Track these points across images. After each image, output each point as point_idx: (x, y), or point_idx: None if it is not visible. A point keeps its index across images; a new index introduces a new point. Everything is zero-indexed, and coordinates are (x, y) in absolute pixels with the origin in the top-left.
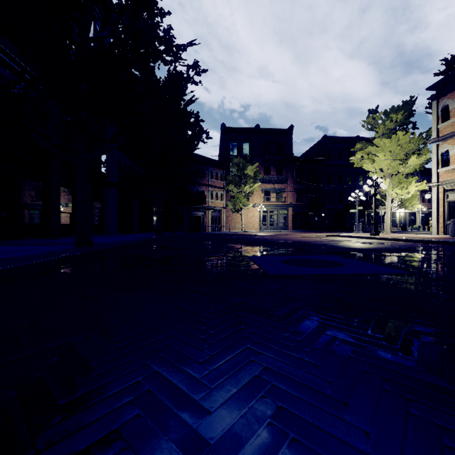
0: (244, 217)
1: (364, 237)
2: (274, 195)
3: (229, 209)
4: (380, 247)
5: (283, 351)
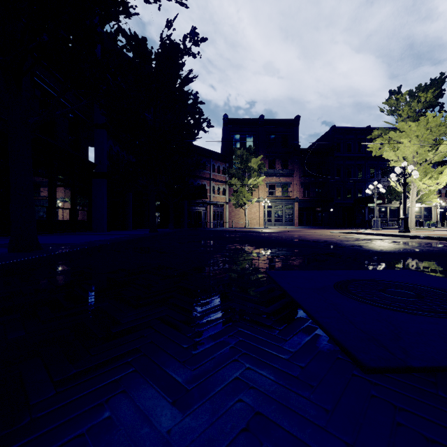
0: (247, 213)
1: (394, 235)
2: (279, 190)
3: (232, 204)
4: (443, 250)
5: None
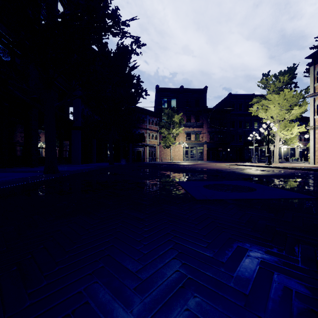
0: (172, 152)
1: (260, 166)
2: (193, 136)
3: (162, 146)
4: (276, 173)
5: (231, 317)
